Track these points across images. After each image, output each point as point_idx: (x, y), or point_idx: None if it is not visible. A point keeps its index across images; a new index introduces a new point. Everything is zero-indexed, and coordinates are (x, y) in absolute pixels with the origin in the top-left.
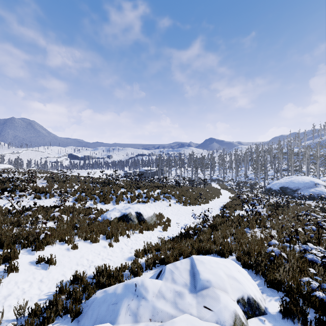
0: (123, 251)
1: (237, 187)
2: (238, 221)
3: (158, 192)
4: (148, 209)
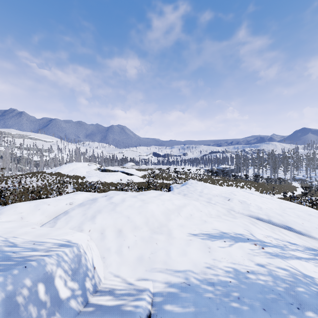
0: None
1: None
2: (289, 198)
3: (242, 184)
4: None
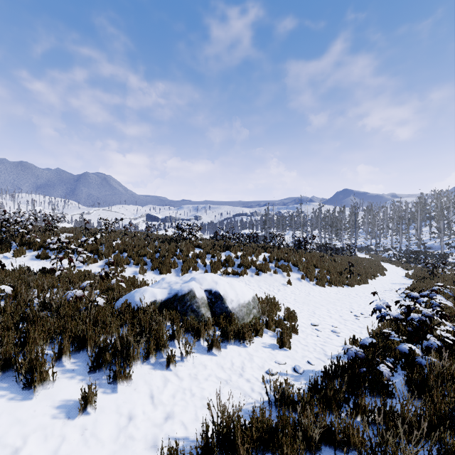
0: (127, 433)
1: (408, 260)
2: None
3: (264, 257)
4: (240, 284)
